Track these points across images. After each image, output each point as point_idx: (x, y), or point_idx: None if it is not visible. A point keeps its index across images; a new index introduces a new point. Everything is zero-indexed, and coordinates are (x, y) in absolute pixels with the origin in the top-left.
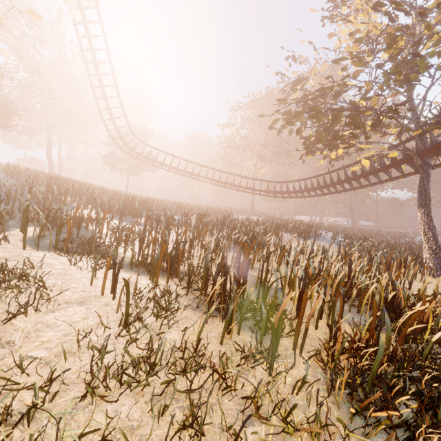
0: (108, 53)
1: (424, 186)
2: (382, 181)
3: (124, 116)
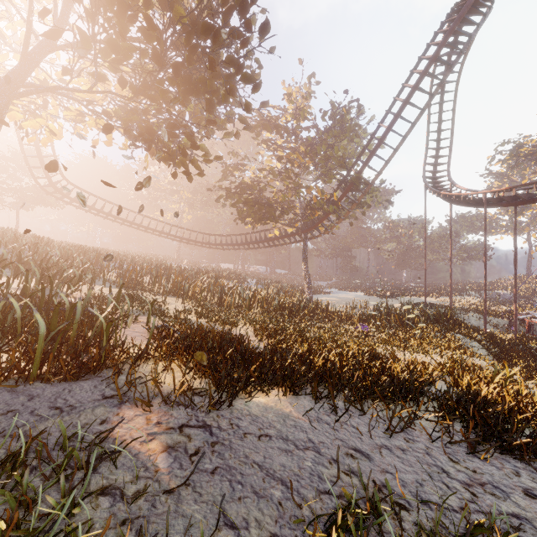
0: None
1: (305, 250)
2: (286, 243)
3: (55, 155)
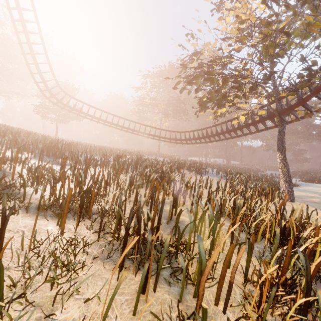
0: (35, 14)
1: (281, 136)
2: (252, 132)
3: (51, 71)
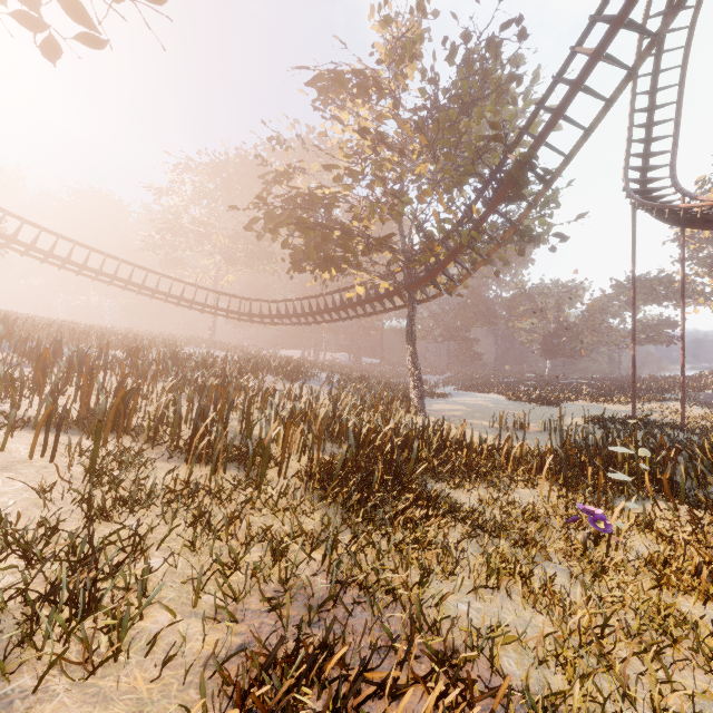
0: None
1: (411, 321)
2: (377, 312)
3: None
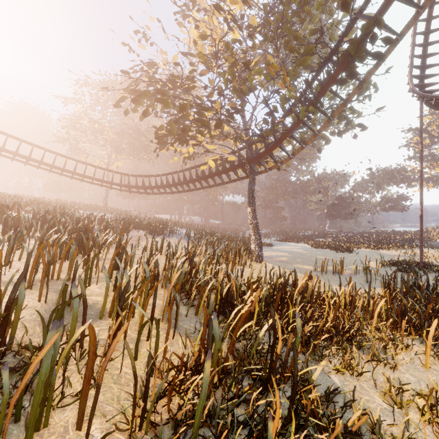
0: None
1: (251, 188)
2: (224, 182)
3: None
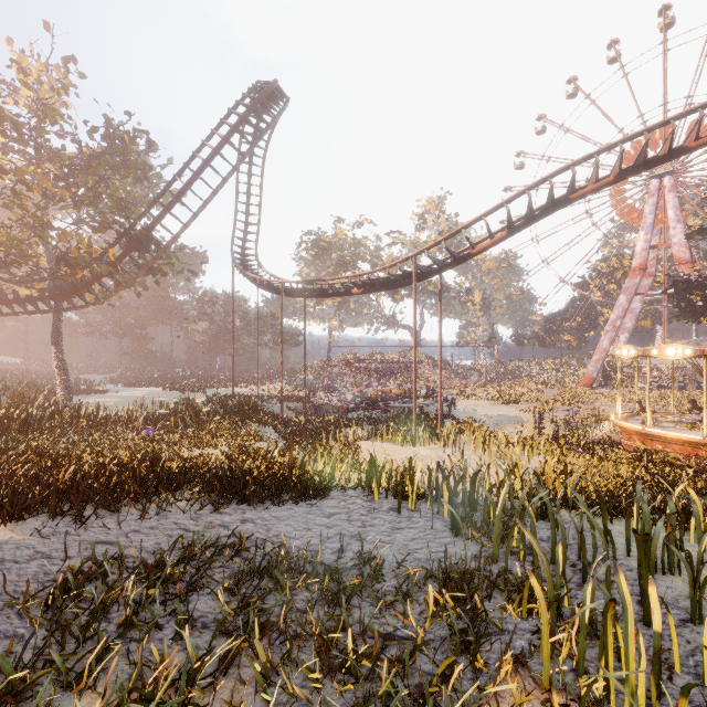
0: None
1: (57, 326)
2: (17, 313)
3: None
